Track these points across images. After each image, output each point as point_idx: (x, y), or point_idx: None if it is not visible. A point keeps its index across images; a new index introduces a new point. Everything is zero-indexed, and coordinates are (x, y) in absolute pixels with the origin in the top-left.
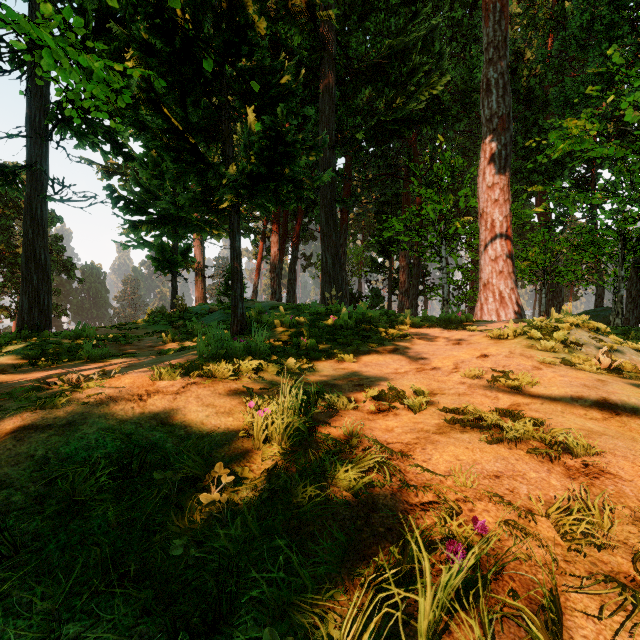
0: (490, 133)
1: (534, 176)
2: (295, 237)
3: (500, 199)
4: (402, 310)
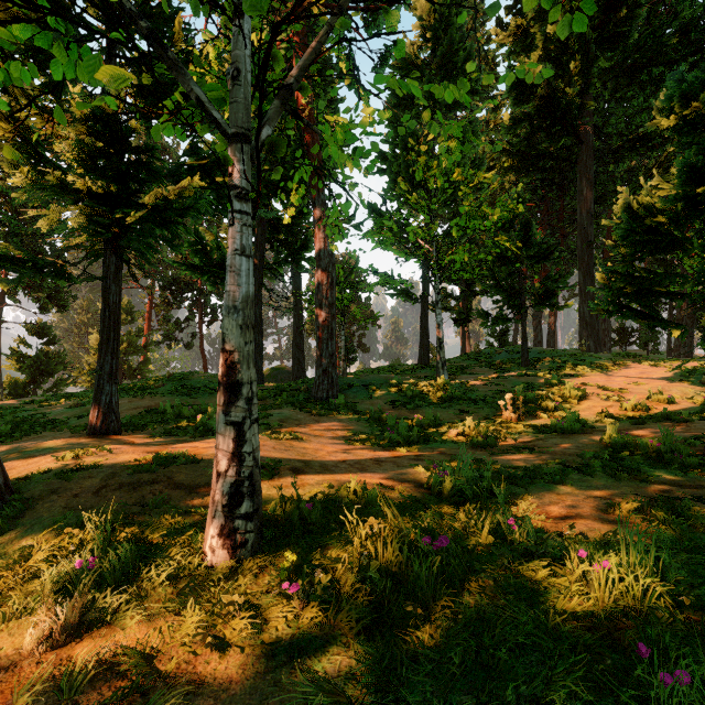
0: None
1: None
2: None
3: None
4: (679, 347)
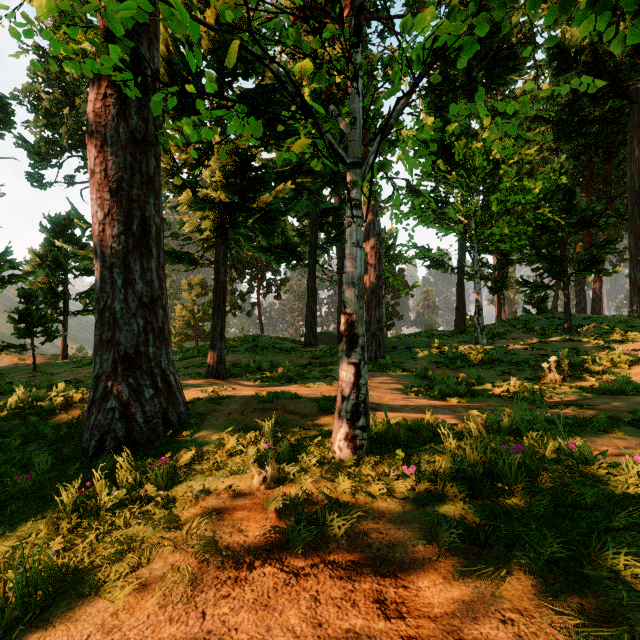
0: None
1: None
2: None
3: None
4: None
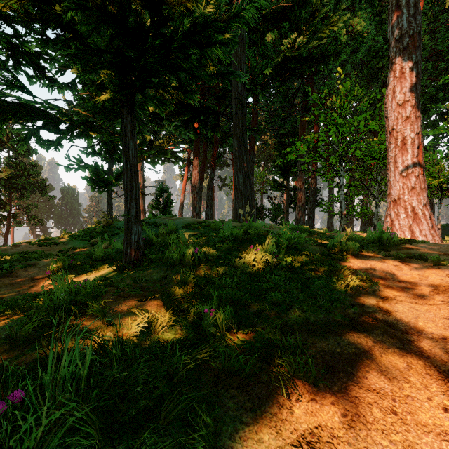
0: (400, 52)
1: None
2: (212, 162)
3: (411, 116)
4: (299, 221)
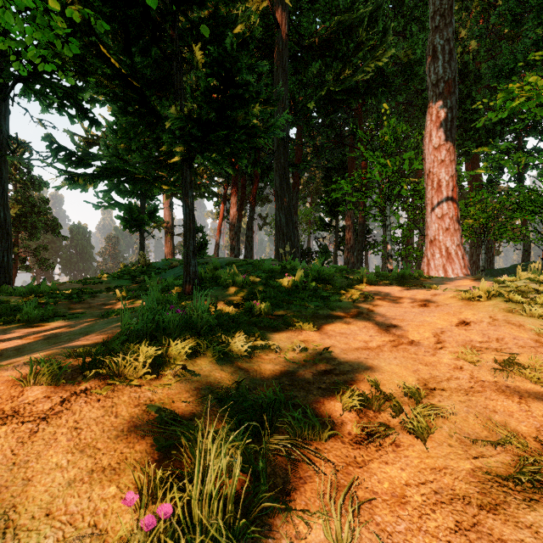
0: (436, 97)
1: (468, 143)
2: (252, 199)
3: (446, 159)
4: (348, 264)
